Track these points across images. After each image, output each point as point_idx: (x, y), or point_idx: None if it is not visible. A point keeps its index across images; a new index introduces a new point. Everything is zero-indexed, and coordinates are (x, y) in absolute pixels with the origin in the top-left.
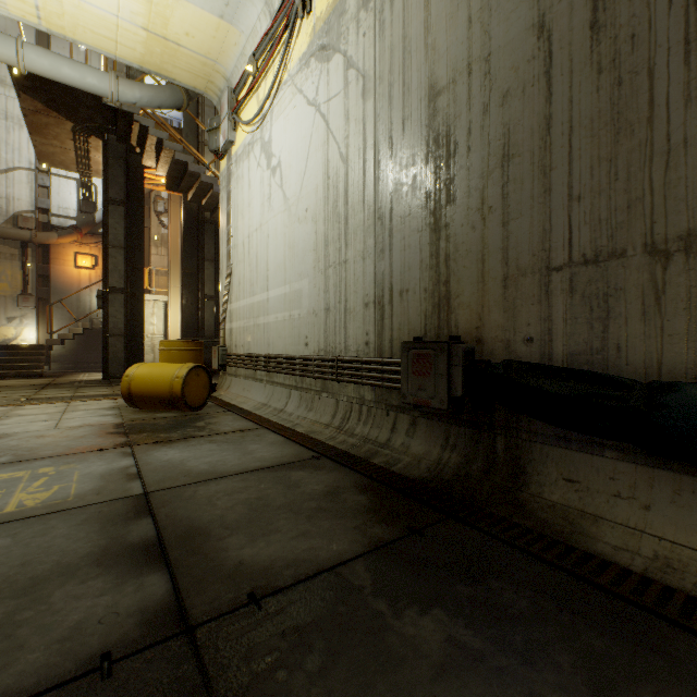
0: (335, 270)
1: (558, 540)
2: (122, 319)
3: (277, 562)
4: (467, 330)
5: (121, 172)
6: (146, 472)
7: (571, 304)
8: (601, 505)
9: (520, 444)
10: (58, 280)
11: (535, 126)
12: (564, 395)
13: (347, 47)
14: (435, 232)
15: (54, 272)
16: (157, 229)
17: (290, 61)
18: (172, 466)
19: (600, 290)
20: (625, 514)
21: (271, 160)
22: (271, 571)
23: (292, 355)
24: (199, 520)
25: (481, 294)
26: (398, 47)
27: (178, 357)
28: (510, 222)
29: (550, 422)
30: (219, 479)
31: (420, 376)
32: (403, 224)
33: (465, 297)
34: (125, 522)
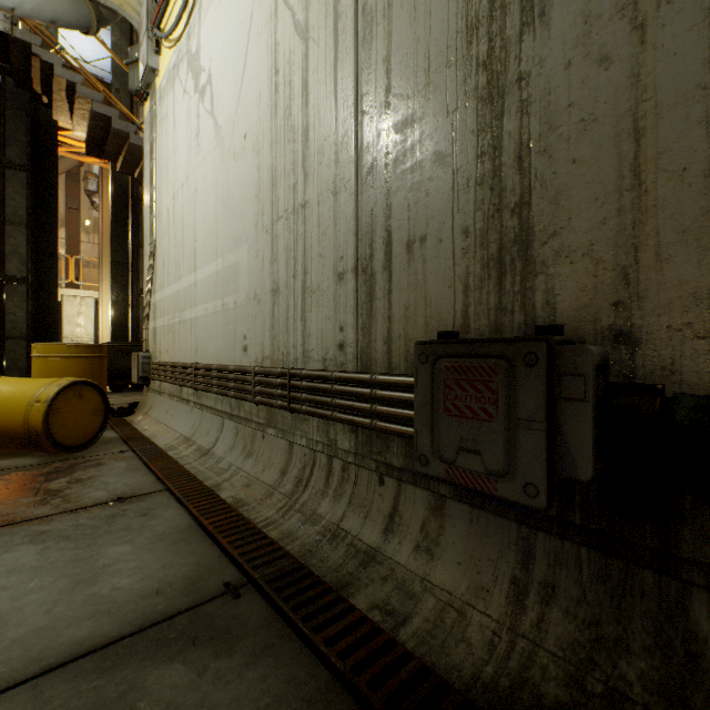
0: (288, 223)
1: None
2: (24, 317)
3: None
4: (584, 311)
5: (23, 128)
6: None
7: None
8: None
9: None
10: None
11: None
12: None
13: None
14: (489, 102)
15: None
16: (88, 212)
17: None
18: None
19: None
20: None
21: (199, 78)
22: None
23: (225, 365)
24: None
25: (632, 218)
26: None
27: (59, 368)
28: None
29: None
30: None
31: (466, 419)
32: (414, 108)
33: (577, 233)
34: None
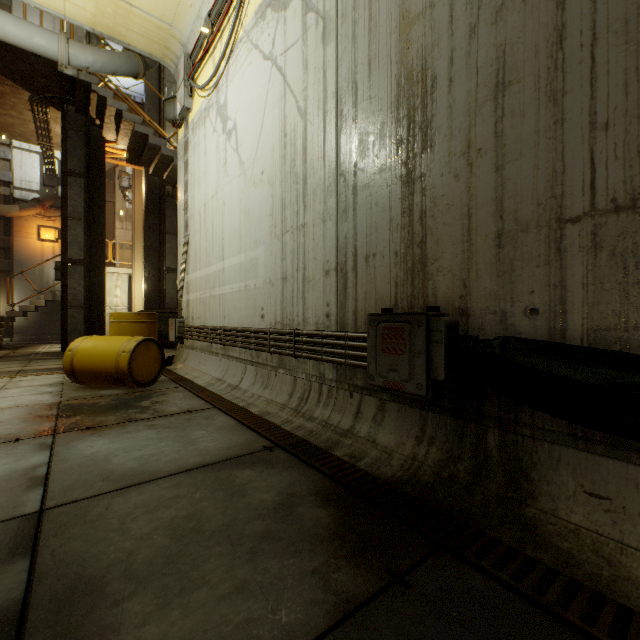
0: (293, 235)
1: (600, 594)
2: (82, 291)
3: None
4: (449, 300)
5: (81, 144)
6: (56, 474)
7: (594, 264)
8: None
9: (520, 442)
10: (20, 252)
11: (541, 42)
12: (591, 385)
13: None
14: (407, 185)
15: (17, 245)
16: (122, 204)
17: (245, 16)
18: (92, 464)
19: (639, 244)
20: None
21: (227, 123)
22: None
23: (247, 328)
24: (97, 561)
25: (467, 256)
26: None
27: (128, 330)
28: (505, 166)
29: (564, 416)
30: (145, 485)
31: (392, 354)
32: (369, 179)
33: (446, 260)
34: None
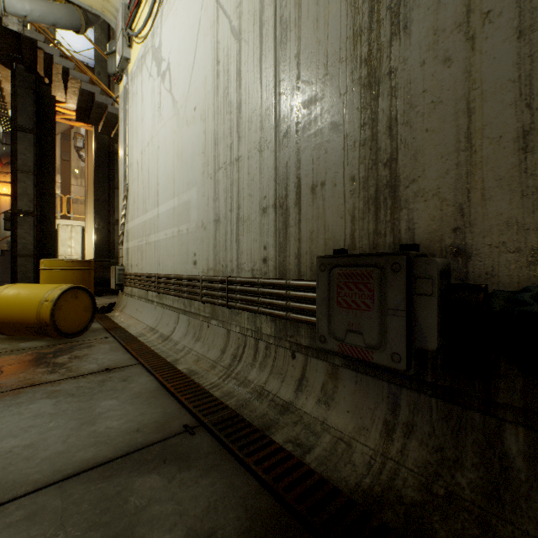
0: (226, 172)
1: None
2: (31, 241)
3: None
4: (434, 234)
5: (30, 101)
6: None
7: None
8: None
9: None
10: None
11: None
12: None
13: None
14: (369, 88)
15: None
16: (77, 162)
17: None
18: None
19: None
20: None
21: (161, 65)
22: None
23: (180, 275)
24: None
25: (466, 170)
26: None
27: (60, 277)
28: None
29: None
30: None
31: (352, 309)
32: (316, 91)
33: (429, 180)
34: None
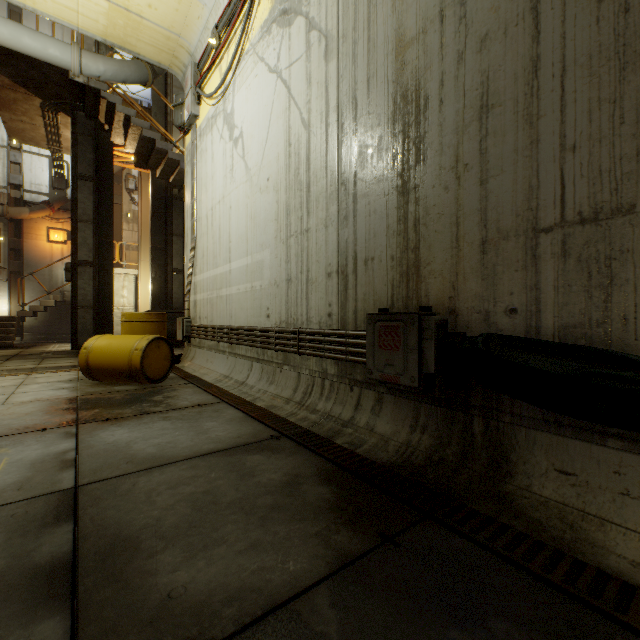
0: (297, 240)
1: (560, 551)
2: (91, 291)
3: (216, 594)
4: (439, 300)
5: (90, 148)
6: (84, 457)
7: (563, 269)
8: (606, 505)
9: (501, 428)
10: (30, 254)
11: (519, 71)
12: (559, 375)
13: (309, 8)
14: (403, 195)
15: (27, 246)
16: (128, 205)
17: (251, 30)
18: (116, 450)
19: (601, 252)
20: (638, 518)
21: (233, 131)
22: (207, 609)
23: (253, 327)
24: (130, 525)
25: (456, 261)
26: (362, 1)
27: (139, 329)
28: (489, 180)
29: (538, 403)
30: (165, 467)
31: (388, 350)
32: (368, 189)
33: (437, 265)
34: (39, 530)
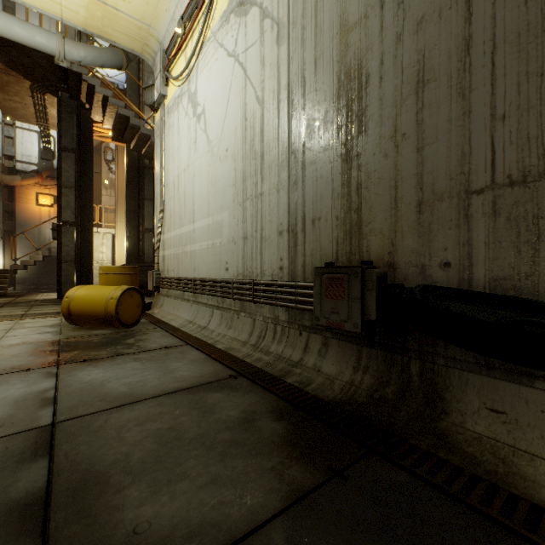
0: (252, 202)
1: (495, 485)
2: (74, 248)
3: (178, 529)
4: (379, 255)
5: (73, 124)
6: (63, 396)
7: (494, 227)
8: (535, 441)
9: (436, 369)
10: (21, 215)
11: (452, 49)
12: (490, 323)
13: None
14: (346, 162)
15: (19, 209)
16: (106, 174)
17: (212, 20)
18: (91, 388)
19: (529, 212)
20: None
21: (197, 109)
22: None
23: (214, 279)
24: (101, 460)
25: (394, 220)
26: None
27: (115, 280)
28: (425, 148)
29: (471, 348)
30: (134, 404)
31: (333, 299)
32: (315, 157)
33: (377, 223)
34: (16, 466)
